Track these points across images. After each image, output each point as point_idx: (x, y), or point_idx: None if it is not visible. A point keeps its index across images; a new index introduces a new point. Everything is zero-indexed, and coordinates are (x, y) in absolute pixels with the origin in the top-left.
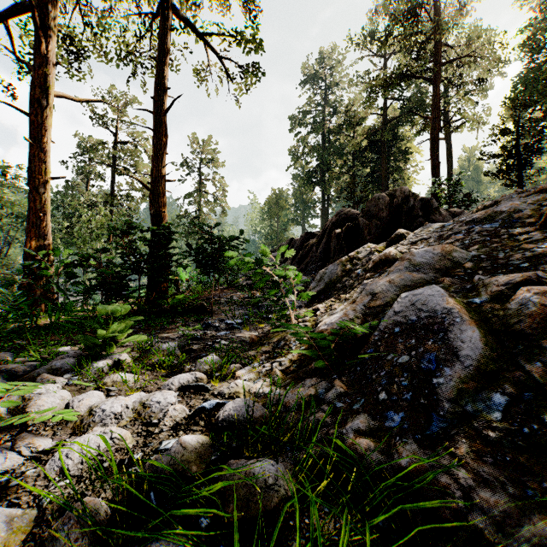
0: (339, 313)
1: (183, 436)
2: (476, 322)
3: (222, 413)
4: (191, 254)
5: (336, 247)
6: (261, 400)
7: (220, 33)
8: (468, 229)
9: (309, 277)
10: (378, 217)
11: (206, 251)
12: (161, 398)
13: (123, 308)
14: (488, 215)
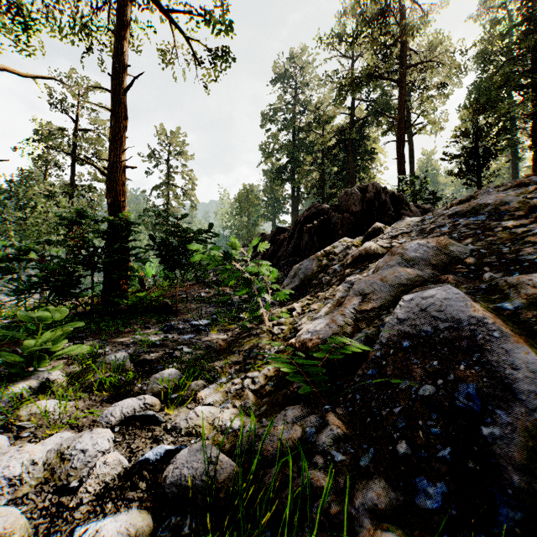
0: (324, 317)
1: (105, 523)
2: (522, 338)
3: (172, 471)
4: (153, 247)
5: (308, 242)
6: (228, 440)
7: (186, 12)
8: (452, 222)
9: (281, 272)
10: (350, 212)
11: (170, 245)
12: (89, 444)
13: (59, 312)
14: (472, 208)
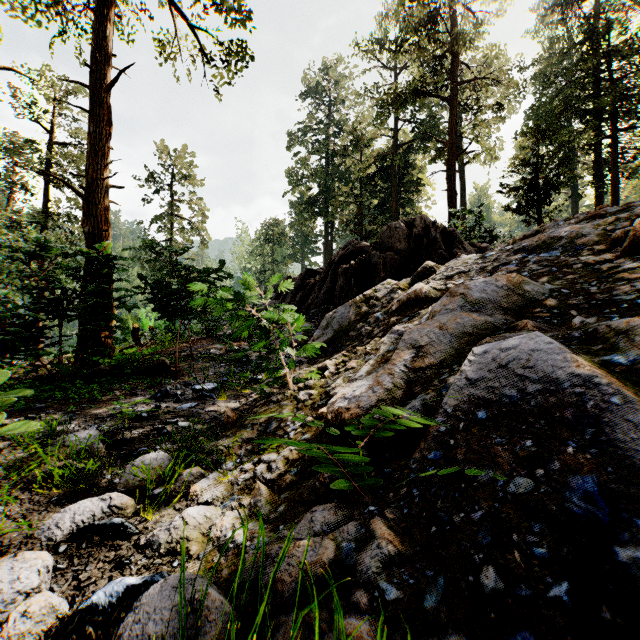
0: (365, 378)
1: None
2: None
3: (129, 626)
4: (144, 290)
5: (344, 286)
6: (227, 562)
7: None
8: (520, 259)
9: (311, 323)
10: (394, 250)
11: (167, 287)
12: (6, 581)
13: None
14: (542, 242)
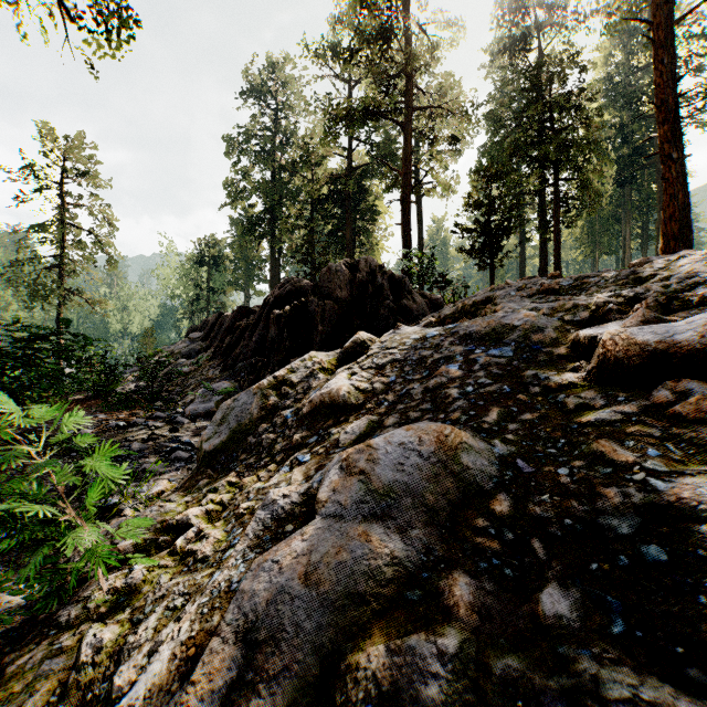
0: None
1: None
2: None
3: None
4: None
5: (276, 338)
6: None
7: None
8: (465, 352)
9: (235, 383)
10: (334, 298)
11: None
12: None
13: None
14: (492, 330)
